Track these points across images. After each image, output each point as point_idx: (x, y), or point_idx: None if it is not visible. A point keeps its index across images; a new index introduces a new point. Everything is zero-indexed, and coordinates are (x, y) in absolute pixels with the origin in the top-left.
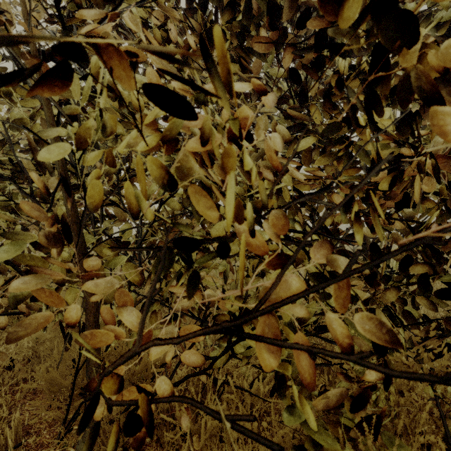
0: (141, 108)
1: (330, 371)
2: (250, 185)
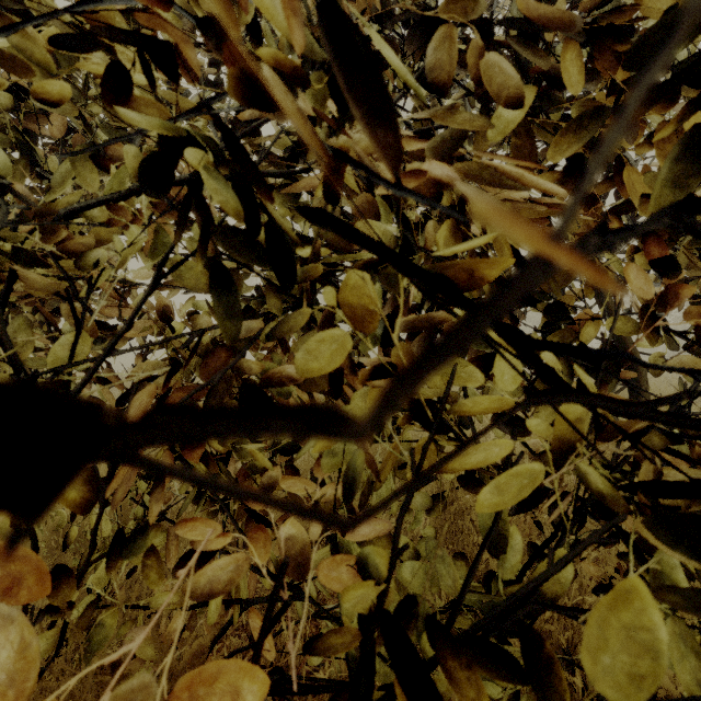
0: (114, 20)
1: (586, 679)
2: (410, 232)
